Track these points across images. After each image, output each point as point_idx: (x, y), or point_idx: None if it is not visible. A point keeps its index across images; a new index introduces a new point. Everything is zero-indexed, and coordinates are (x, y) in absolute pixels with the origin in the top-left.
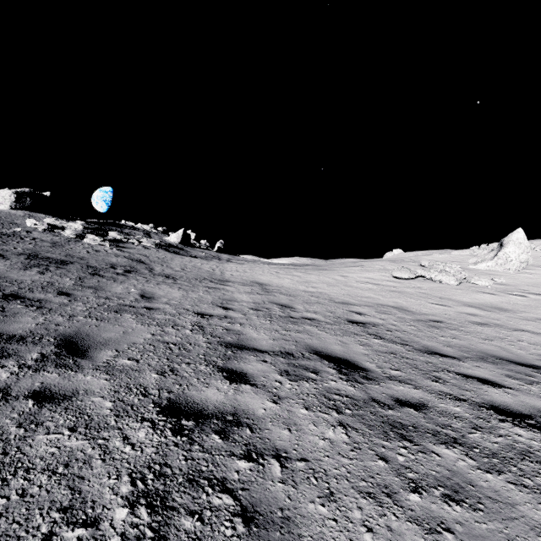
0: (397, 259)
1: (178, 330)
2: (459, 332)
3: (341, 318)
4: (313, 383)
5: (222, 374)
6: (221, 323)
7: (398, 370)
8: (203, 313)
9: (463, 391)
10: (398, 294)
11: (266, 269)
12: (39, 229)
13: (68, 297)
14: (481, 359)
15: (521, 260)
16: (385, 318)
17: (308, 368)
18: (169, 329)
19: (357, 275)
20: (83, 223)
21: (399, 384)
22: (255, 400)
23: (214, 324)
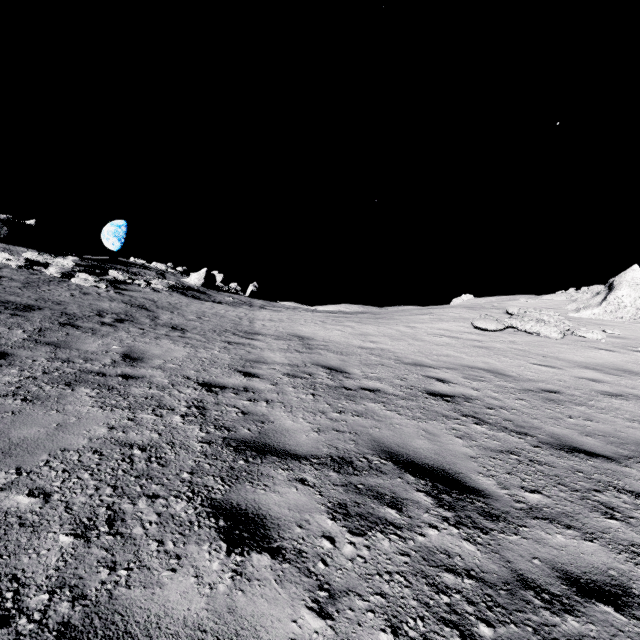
0: (475, 305)
1: (161, 418)
2: (590, 409)
3: (416, 388)
4: (395, 537)
5: (216, 524)
6: (236, 400)
7: (536, 492)
8: (211, 383)
9: None
10: (486, 351)
11: (309, 317)
12: (12, 265)
13: None
14: None
15: (638, 306)
16: (478, 387)
17: (381, 494)
18: (145, 415)
19: (428, 325)
20: (75, 259)
21: (552, 528)
22: (277, 607)
23: (224, 402)
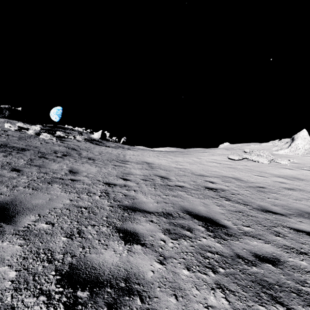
0: (229, 148)
1: (90, 197)
2: (278, 195)
3: (200, 185)
4: (189, 241)
5: (119, 235)
6: (121, 190)
7: (248, 226)
8: (109, 183)
9: (301, 245)
10: (233, 169)
11: (151, 154)
12: (12, 129)
13: (17, 173)
14: (300, 215)
15: (306, 148)
16: (228, 185)
17: (183, 226)
18: (84, 195)
19: (207, 157)
20: (40, 126)
21: (252, 239)
22: (145, 261)
23: (116, 191)
